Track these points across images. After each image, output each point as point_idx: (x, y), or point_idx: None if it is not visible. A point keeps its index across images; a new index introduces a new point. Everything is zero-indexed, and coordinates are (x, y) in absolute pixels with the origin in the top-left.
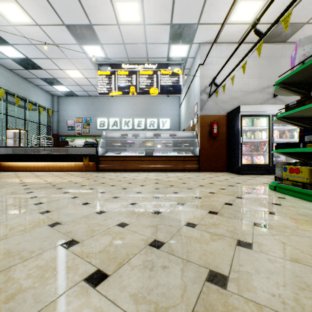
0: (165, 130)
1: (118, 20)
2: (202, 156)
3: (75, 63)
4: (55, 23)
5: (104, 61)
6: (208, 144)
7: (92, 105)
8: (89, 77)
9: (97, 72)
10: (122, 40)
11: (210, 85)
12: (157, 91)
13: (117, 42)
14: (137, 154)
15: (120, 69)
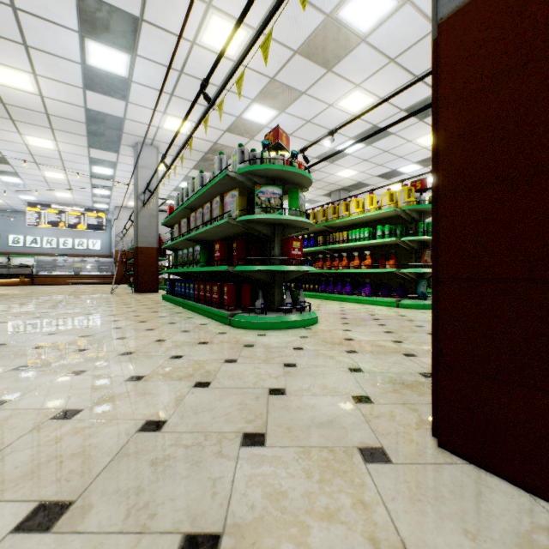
0: (96, 250)
1: (55, 195)
2: (117, 275)
3: (3, 198)
4: (4, 189)
5: (34, 201)
6: (122, 267)
7: (2, 219)
8: (11, 203)
9: (27, 208)
10: (56, 198)
11: (123, 232)
12: (85, 227)
13: (51, 198)
14: (68, 274)
15: (50, 208)
